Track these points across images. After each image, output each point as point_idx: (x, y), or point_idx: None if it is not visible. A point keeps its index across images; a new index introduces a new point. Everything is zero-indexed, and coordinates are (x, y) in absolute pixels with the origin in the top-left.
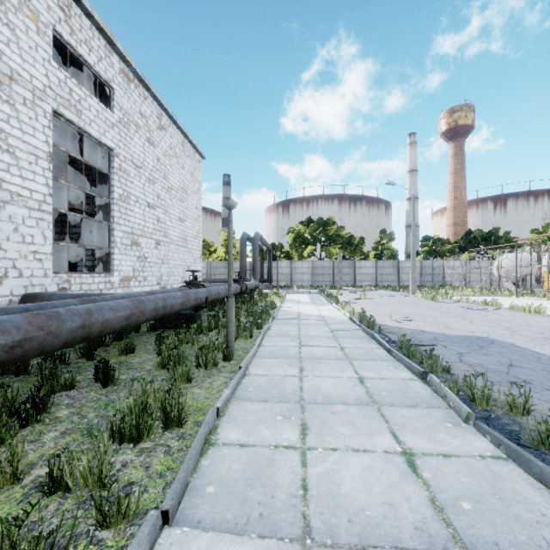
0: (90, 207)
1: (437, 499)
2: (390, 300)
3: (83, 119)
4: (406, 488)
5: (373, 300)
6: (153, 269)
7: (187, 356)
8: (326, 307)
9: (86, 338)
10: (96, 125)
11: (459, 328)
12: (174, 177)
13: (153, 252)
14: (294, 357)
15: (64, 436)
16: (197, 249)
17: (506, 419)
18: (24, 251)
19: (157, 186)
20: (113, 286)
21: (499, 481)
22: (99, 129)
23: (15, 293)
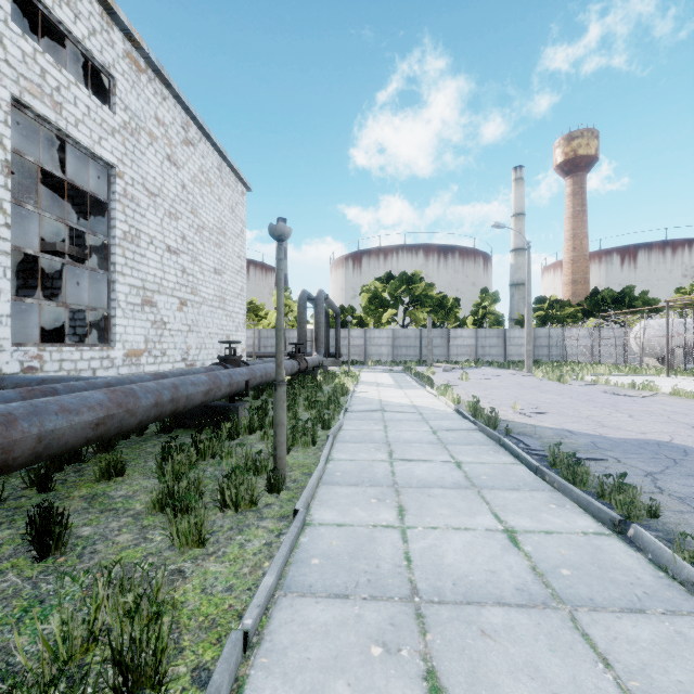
0: (81, 250)
1: None
2: (501, 381)
3: (65, 116)
4: None
5: (478, 381)
6: (176, 339)
7: (207, 485)
8: (417, 392)
9: None
10: (86, 128)
11: (620, 426)
12: (207, 212)
13: (176, 315)
14: (385, 484)
15: None
16: (239, 312)
17: None
18: None
19: (182, 224)
20: (113, 364)
21: None
22: (91, 134)
23: None
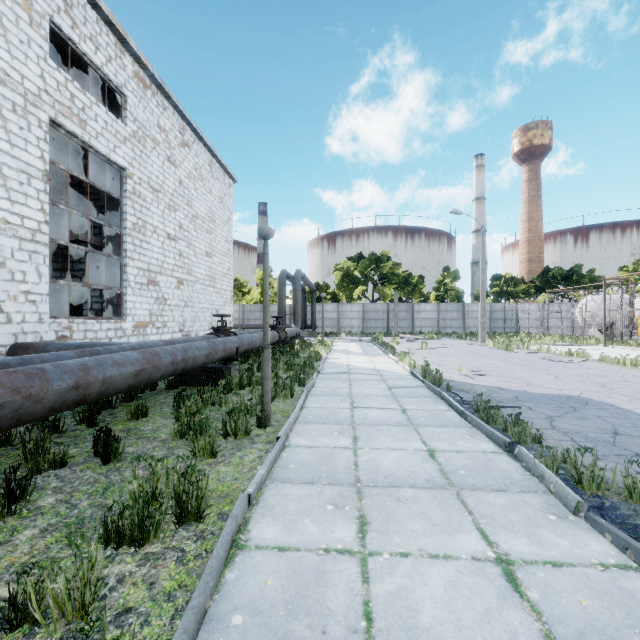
0: (98, 238)
1: (555, 636)
2: (456, 350)
3: (88, 131)
4: (508, 617)
5: (436, 350)
6: (174, 313)
7: (212, 421)
8: (380, 358)
9: (81, 401)
10: (104, 139)
11: (543, 385)
12: (200, 203)
13: (174, 292)
14: (345, 423)
15: (45, 535)
16: (227, 290)
17: (625, 509)
18: (13, 291)
19: (179, 214)
20: (125, 334)
21: (635, 605)
22: (108, 144)
23: (2, 343)
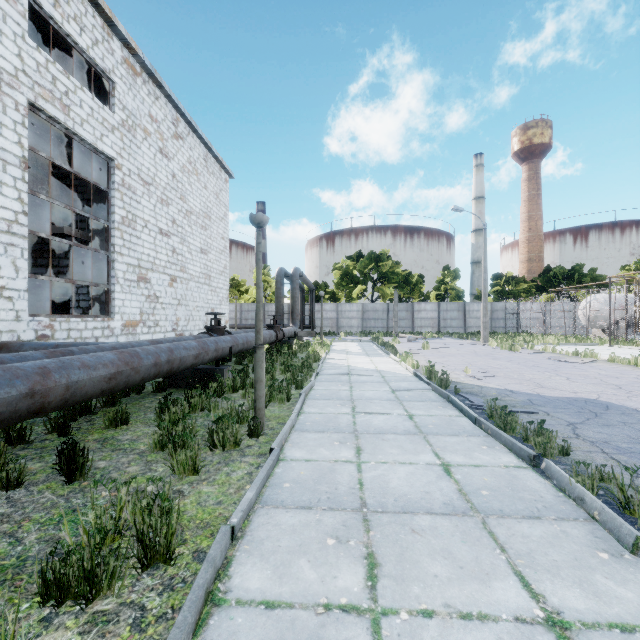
0: (85, 233)
1: None
2: (459, 350)
3: (72, 117)
4: None
5: (438, 350)
6: (167, 312)
7: (198, 430)
8: (381, 358)
9: (38, 410)
10: (90, 127)
11: (556, 387)
12: (195, 198)
13: (167, 290)
14: (347, 431)
15: None
16: (223, 288)
17: None
18: None
19: (172, 209)
20: (113, 333)
21: None
22: (94, 132)
23: None
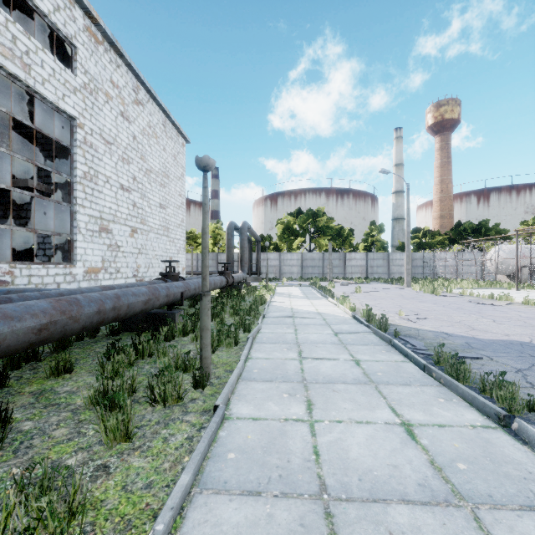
0: (49, 187)
1: None
2: (387, 293)
3: (33, 75)
4: None
5: (369, 293)
6: (128, 259)
7: (140, 382)
8: (321, 301)
9: None
10: (52, 87)
11: (487, 329)
12: (154, 159)
13: (128, 240)
14: (295, 380)
15: None
16: (180, 239)
17: None
18: None
19: (133, 167)
20: (75, 279)
21: None
22: (55, 91)
23: None
